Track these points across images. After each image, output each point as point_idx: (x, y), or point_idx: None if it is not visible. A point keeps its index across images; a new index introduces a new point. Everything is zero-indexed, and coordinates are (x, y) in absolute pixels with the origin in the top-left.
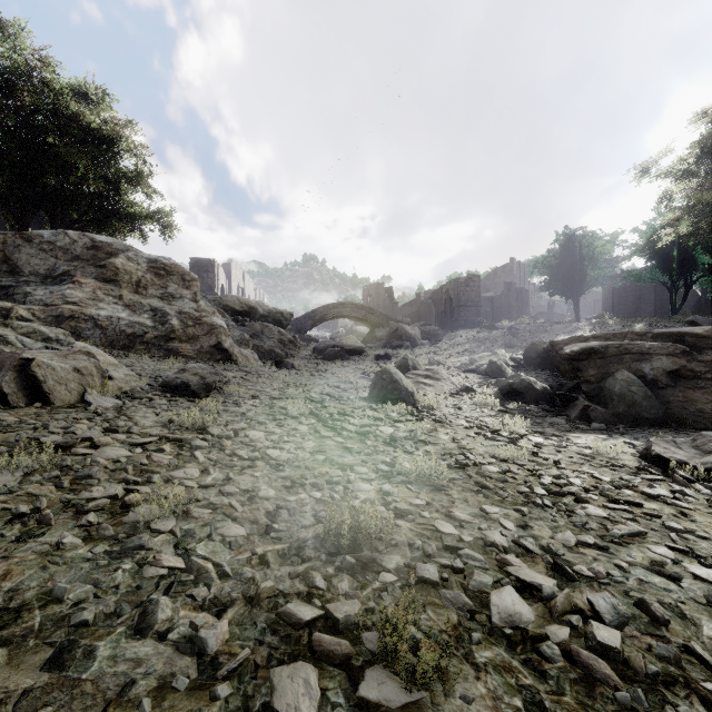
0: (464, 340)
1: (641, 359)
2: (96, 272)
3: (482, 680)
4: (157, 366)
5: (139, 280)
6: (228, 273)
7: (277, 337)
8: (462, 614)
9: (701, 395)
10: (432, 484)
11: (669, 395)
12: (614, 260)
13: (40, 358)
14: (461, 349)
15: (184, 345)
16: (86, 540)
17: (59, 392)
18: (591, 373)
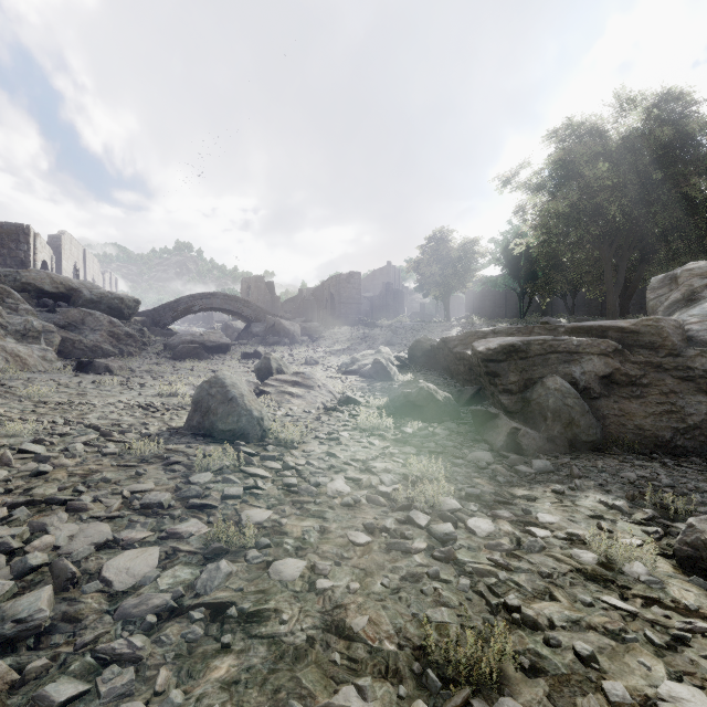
0: (345, 338)
1: (569, 360)
2: None
3: None
4: None
5: None
6: (57, 247)
7: (107, 329)
8: None
9: (639, 406)
10: None
11: (603, 407)
12: (477, 267)
13: None
14: (342, 347)
15: None
16: None
17: None
18: (512, 379)
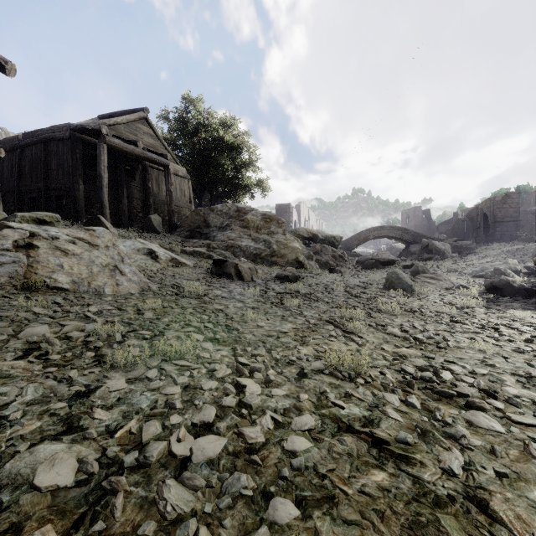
0: (495, 253)
1: None
2: (239, 223)
3: (374, 335)
4: (269, 269)
5: (258, 226)
6: (298, 211)
7: (331, 254)
8: (377, 330)
9: None
10: (392, 314)
11: None
12: None
13: (240, 263)
14: (485, 260)
15: (279, 259)
16: (276, 308)
17: (246, 276)
18: None
